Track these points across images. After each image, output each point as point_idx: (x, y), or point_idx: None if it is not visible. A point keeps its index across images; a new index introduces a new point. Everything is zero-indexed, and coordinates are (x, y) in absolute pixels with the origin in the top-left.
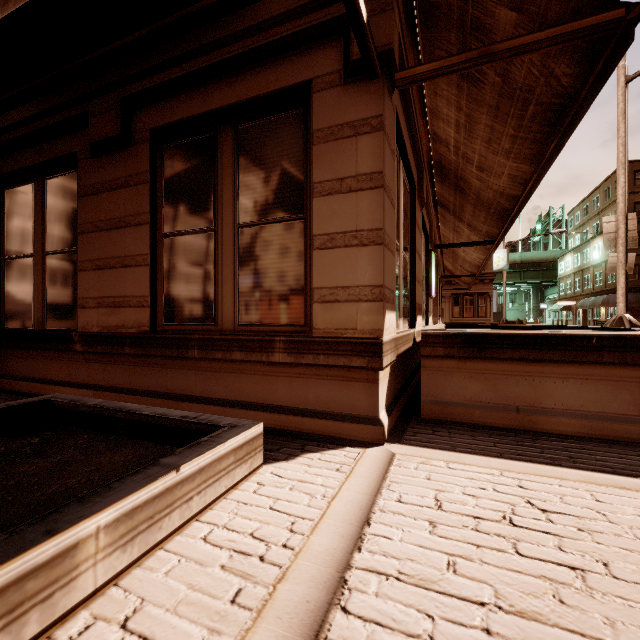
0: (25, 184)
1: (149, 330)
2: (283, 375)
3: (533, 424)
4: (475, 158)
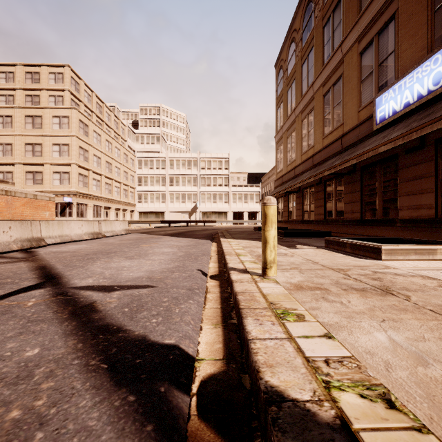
0: (373, 167)
1: (433, 217)
2: None
3: None
4: None
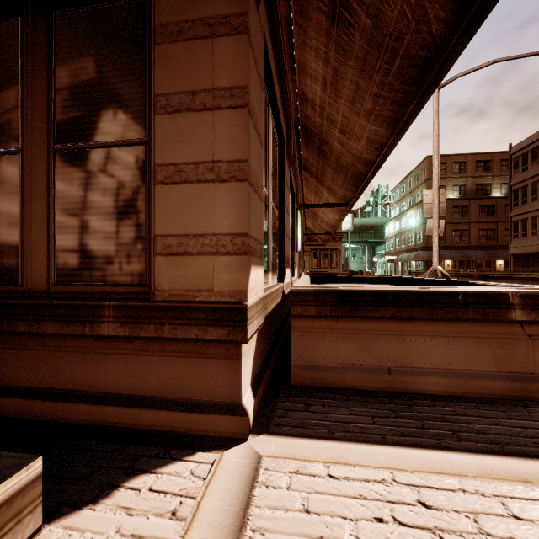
0: None
1: None
2: (115, 352)
3: (404, 385)
4: (338, 120)
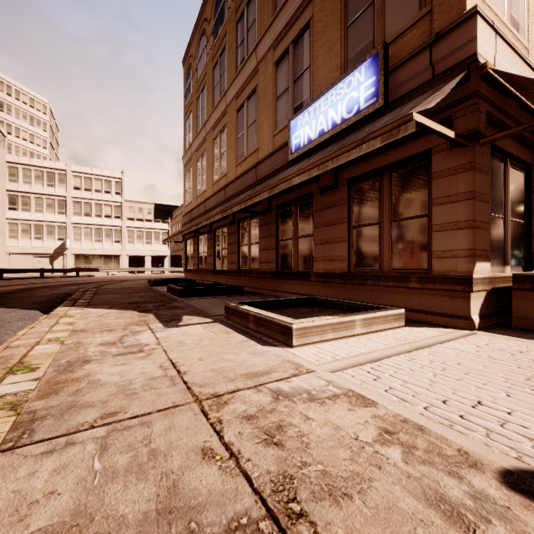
0: (289, 207)
1: (347, 271)
2: (415, 294)
3: None
4: None
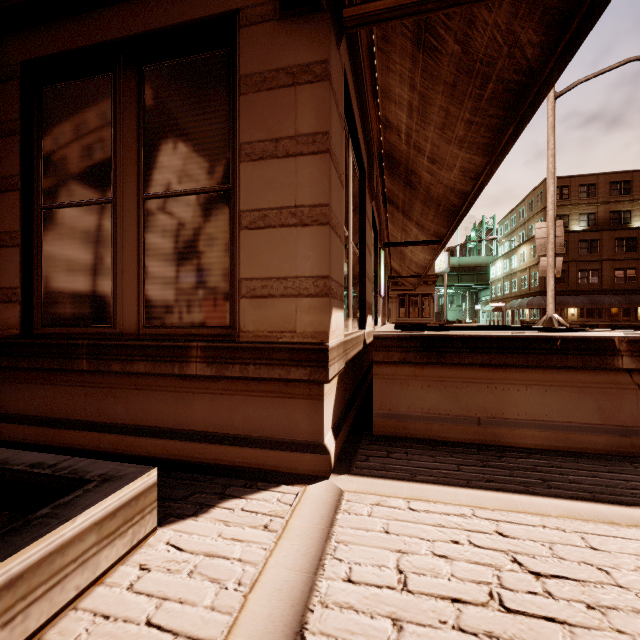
0: None
1: (19, 334)
2: (202, 391)
3: (495, 437)
4: (427, 148)
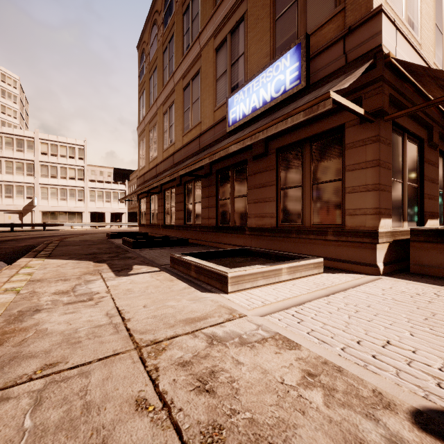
0: (227, 171)
1: (275, 226)
2: (332, 245)
3: None
4: None
